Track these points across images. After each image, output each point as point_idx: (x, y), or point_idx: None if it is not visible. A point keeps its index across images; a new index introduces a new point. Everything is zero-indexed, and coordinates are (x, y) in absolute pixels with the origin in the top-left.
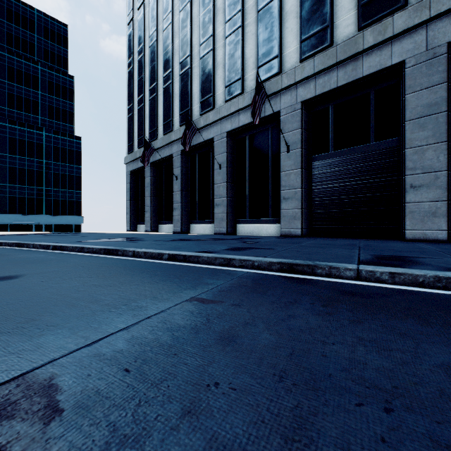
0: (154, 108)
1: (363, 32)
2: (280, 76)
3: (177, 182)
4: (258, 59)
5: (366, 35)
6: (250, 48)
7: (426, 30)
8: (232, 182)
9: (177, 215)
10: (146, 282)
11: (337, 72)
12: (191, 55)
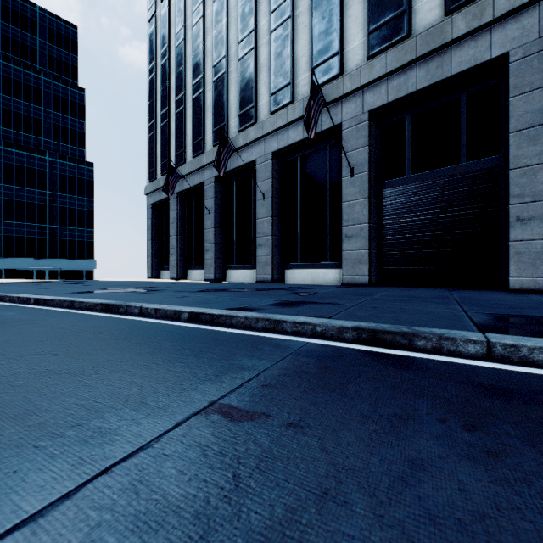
0: (181, 125)
1: (452, 17)
2: (341, 78)
3: (209, 216)
4: (312, 58)
5: (456, 20)
6: (302, 44)
7: (539, 11)
8: (279, 217)
9: (210, 259)
10: (139, 366)
11: (417, 71)
12: (227, 56)
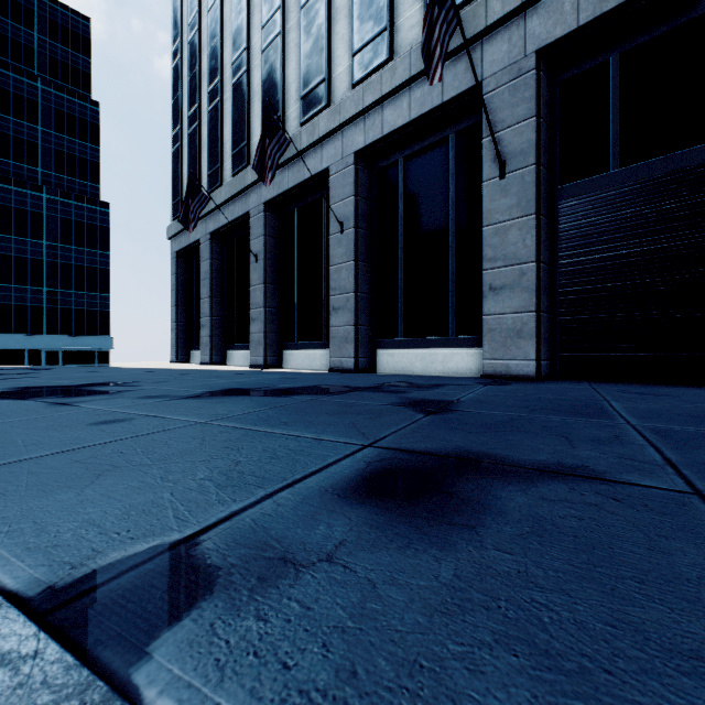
0: (216, 127)
1: None
2: None
3: (257, 266)
4: None
5: None
6: None
7: None
8: (366, 261)
9: (258, 333)
10: None
11: None
12: (283, 6)
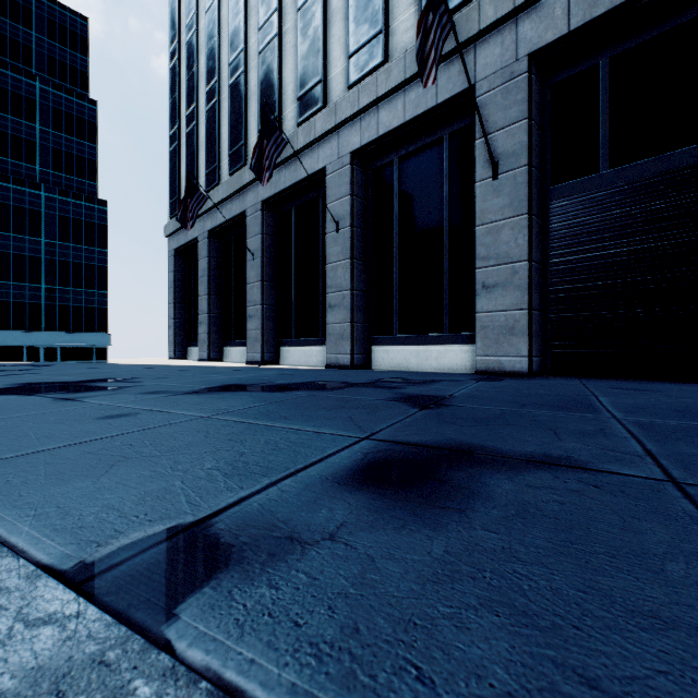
0: (214, 127)
1: None
2: (474, 3)
3: (254, 264)
4: None
5: None
6: None
7: None
8: (362, 259)
9: (255, 330)
10: None
11: None
12: (280, 8)
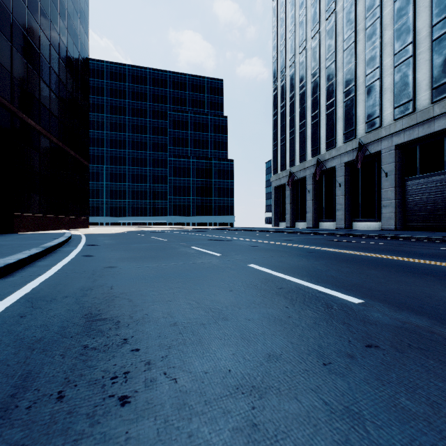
0: (293, 145)
1: (433, 106)
2: (380, 129)
3: (309, 194)
4: (365, 117)
5: (435, 108)
6: (360, 109)
7: None
8: (348, 195)
9: (309, 217)
10: (311, 236)
11: (418, 128)
12: (319, 111)
